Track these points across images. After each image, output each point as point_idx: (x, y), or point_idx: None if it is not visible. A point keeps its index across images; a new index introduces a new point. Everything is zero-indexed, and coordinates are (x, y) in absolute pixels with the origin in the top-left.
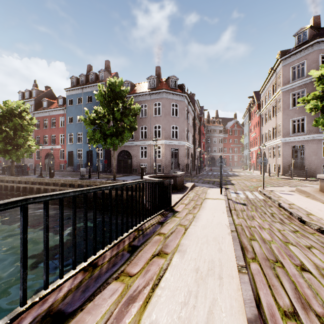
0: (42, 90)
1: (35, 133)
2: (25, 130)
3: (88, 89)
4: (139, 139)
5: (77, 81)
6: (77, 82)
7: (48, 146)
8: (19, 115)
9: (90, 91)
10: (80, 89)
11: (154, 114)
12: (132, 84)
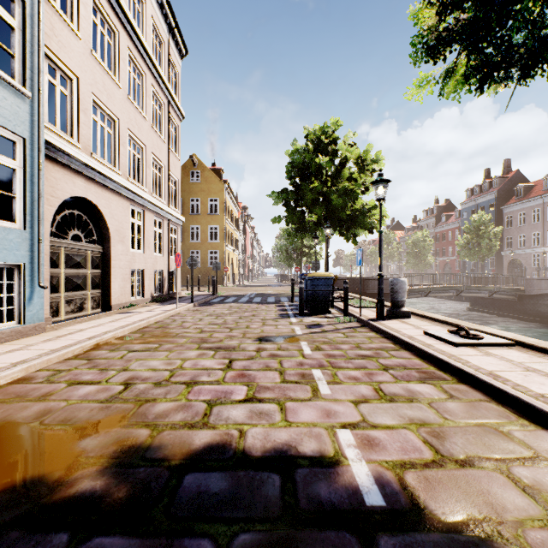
0: (441, 206)
1: (435, 246)
2: (426, 250)
3: (480, 200)
4: (531, 247)
5: (471, 192)
6: (471, 193)
7: (445, 257)
8: (422, 240)
9: (482, 201)
10: (473, 201)
11: (547, 218)
12: (526, 186)
